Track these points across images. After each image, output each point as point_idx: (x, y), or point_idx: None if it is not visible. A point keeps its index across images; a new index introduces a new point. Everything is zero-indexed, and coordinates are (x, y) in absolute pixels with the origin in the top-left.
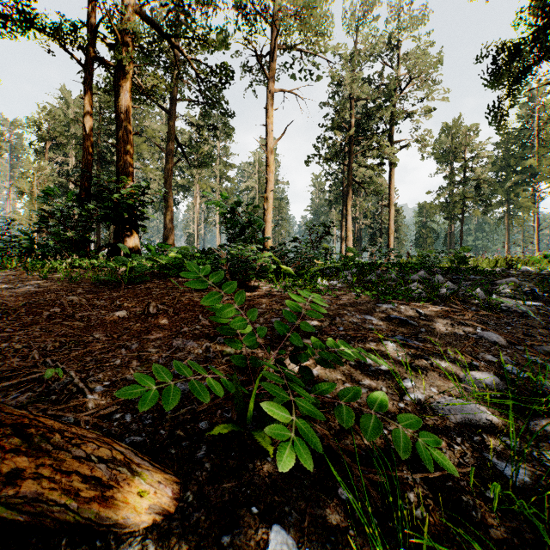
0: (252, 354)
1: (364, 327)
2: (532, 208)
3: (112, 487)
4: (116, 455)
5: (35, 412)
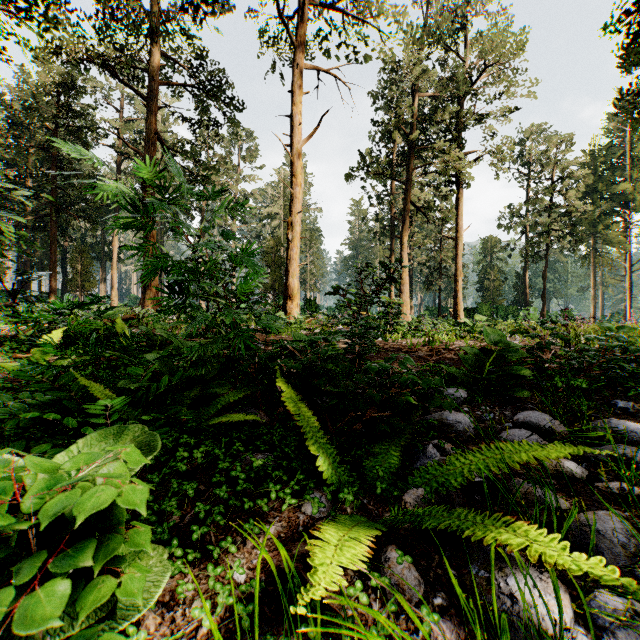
0: None
1: None
2: (623, 244)
3: None
4: None
5: None
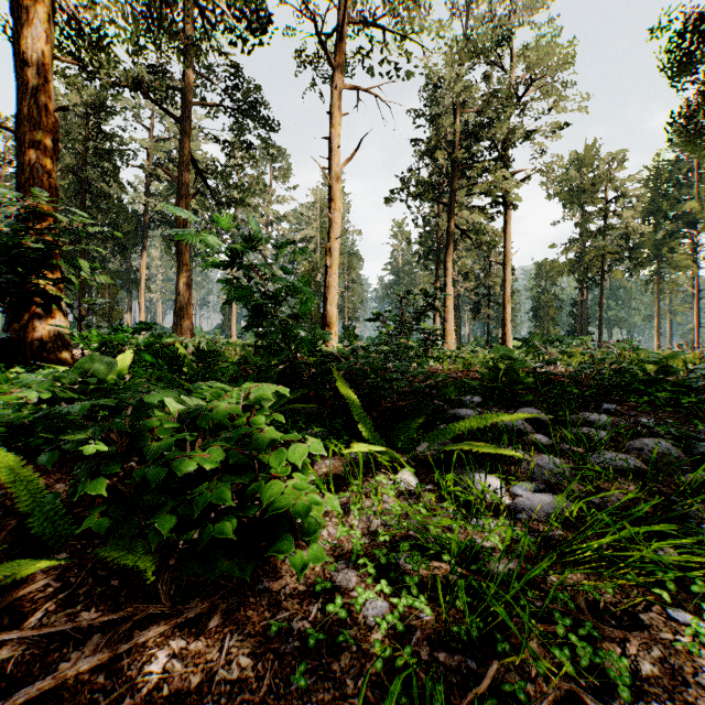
0: None
1: None
2: (691, 268)
3: None
4: None
5: None
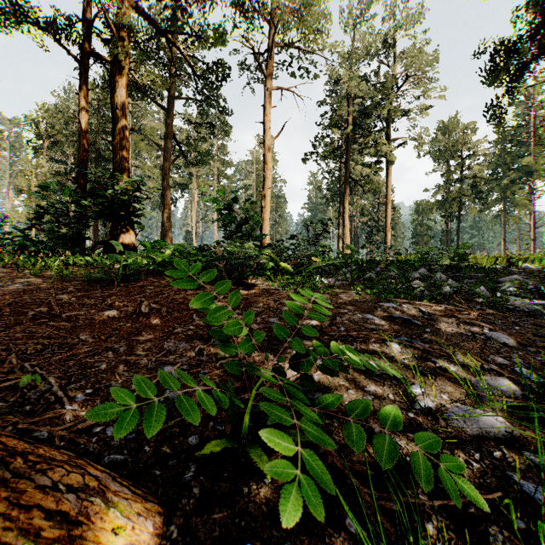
0: (248, 357)
1: (366, 327)
2: (528, 206)
3: (81, 523)
4: (89, 482)
5: (5, 425)
